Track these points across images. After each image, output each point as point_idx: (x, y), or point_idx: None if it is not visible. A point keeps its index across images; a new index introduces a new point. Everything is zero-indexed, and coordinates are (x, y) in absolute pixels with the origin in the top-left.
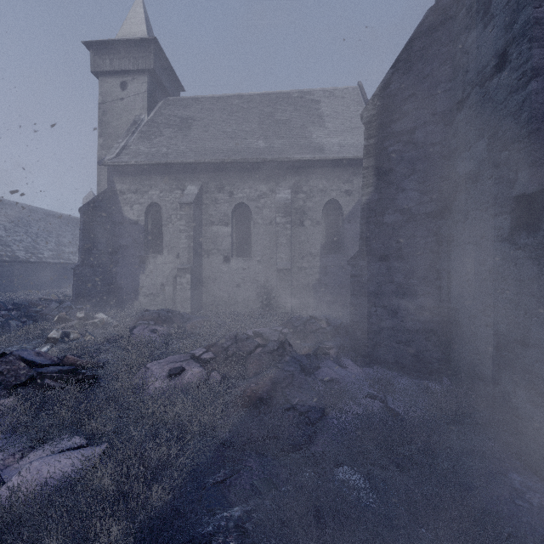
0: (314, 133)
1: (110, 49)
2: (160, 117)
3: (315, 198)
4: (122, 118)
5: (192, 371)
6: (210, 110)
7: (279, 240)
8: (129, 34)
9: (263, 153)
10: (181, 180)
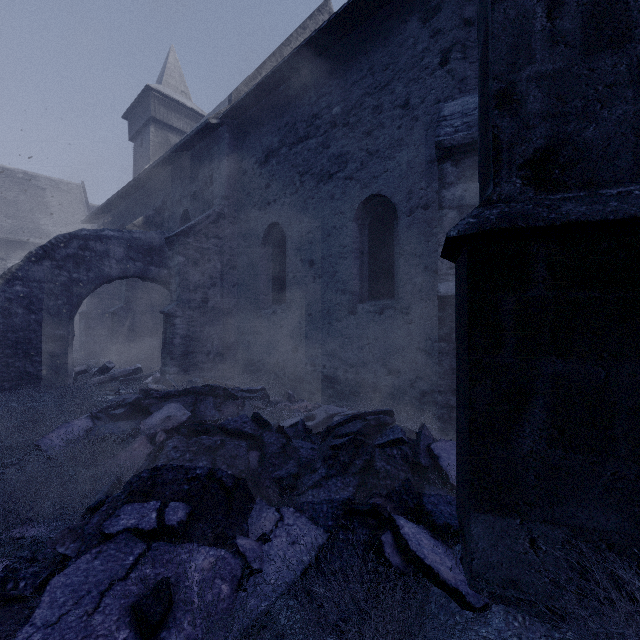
0: (41, 220)
1: None
2: None
3: None
4: None
5: None
6: None
7: None
8: None
9: None
10: None
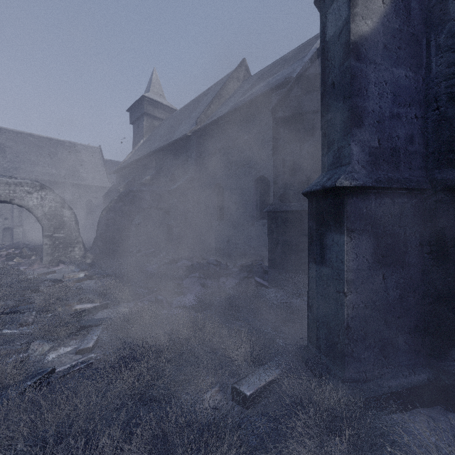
0: (80, 170)
1: None
2: None
3: (82, 198)
4: None
5: None
6: (14, 141)
7: None
8: None
9: (57, 177)
10: None
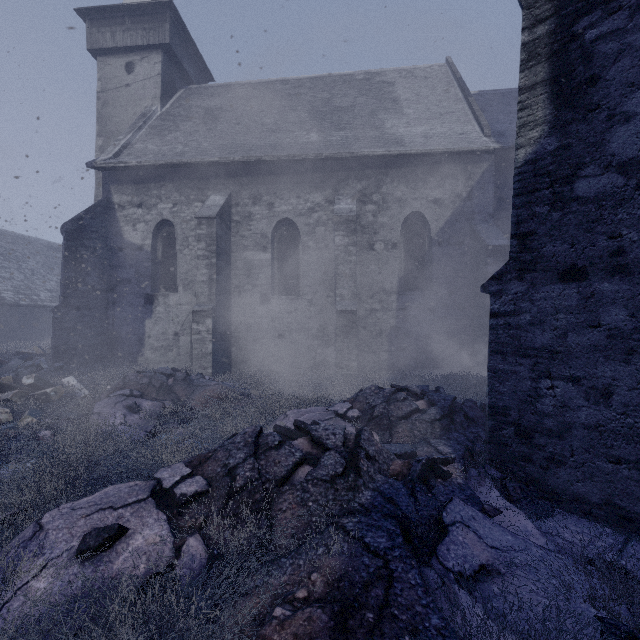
0: (387, 122)
1: (111, 19)
2: (177, 109)
3: (391, 211)
4: (128, 111)
5: (141, 538)
6: (245, 98)
7: (339, 269)
8: (139, 1)
9: (317, 148)
10: (202, 188)
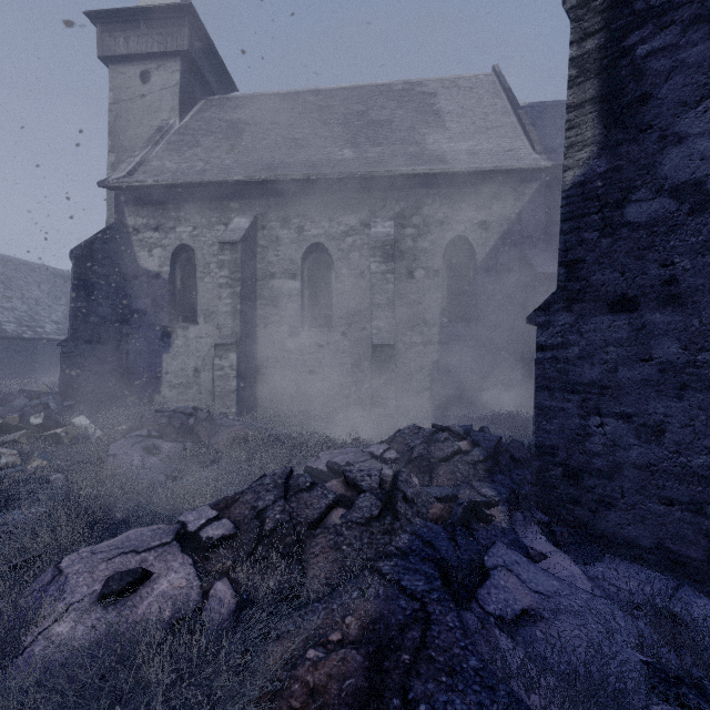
0: (428, 137)
1: (125, 23)
2: (198, 122)
3: (432, 234)
4: (143, 124)
5: (166, 582)
6: (272, 110)
7: (375, 299)
8: (155, 3)
9: (351, 166)
10: (225, 210)
